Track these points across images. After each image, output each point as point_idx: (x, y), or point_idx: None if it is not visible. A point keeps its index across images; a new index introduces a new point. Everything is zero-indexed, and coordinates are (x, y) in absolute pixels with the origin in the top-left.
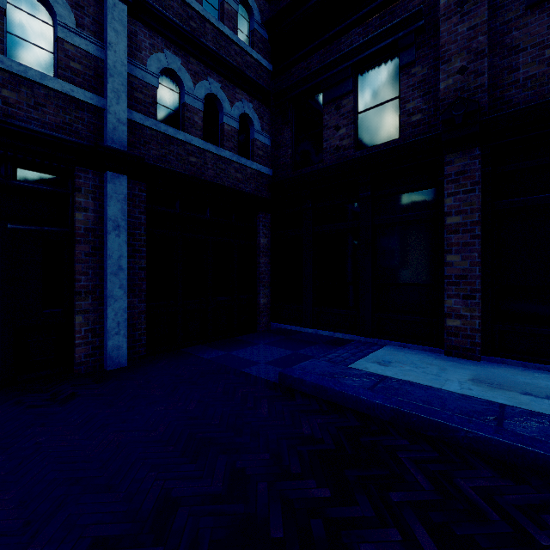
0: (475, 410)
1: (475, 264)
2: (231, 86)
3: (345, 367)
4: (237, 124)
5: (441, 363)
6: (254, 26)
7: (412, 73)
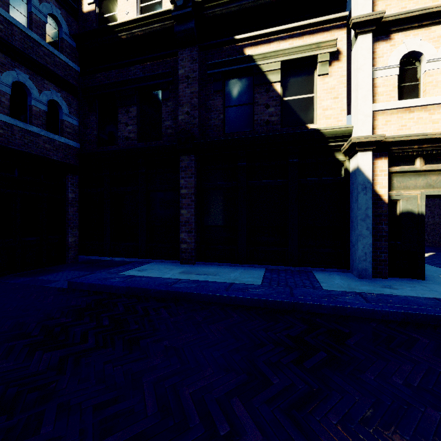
0: (167, 282)
1: (192, 215)
2: (40, 78)
3: (116, 274)
4: (46, 107)
5: (174, 267)
6: (63, 36)
7: (168, 105)
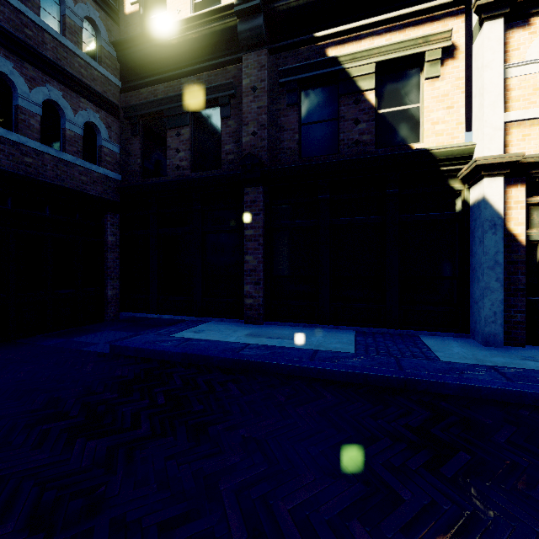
0: (232, 348)
1: (260, 262)
2: (75, 95)
3: (168, 336)
4: (82, 130)
5: (238, 328)
6: (101, 43)
7: (229, 124)
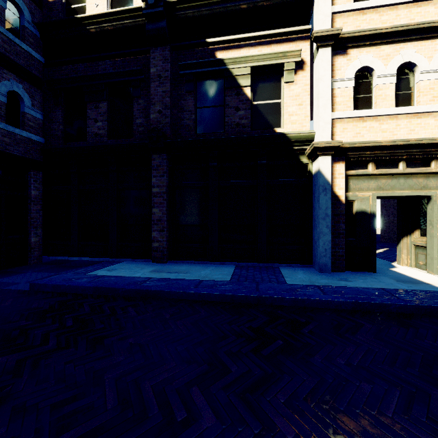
0: (136, 281)
1: (164, 213)
2: None
3: (84, 274)
4: (5, 98)
5: (145, 266)
6: (25, 23)
7: (140, 103)
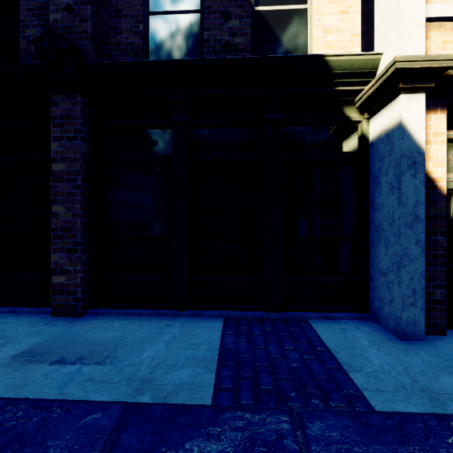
0: None
1: (78, 215)
2: None
3: None
4: None
5: (24, 331)
6: None
7: None
